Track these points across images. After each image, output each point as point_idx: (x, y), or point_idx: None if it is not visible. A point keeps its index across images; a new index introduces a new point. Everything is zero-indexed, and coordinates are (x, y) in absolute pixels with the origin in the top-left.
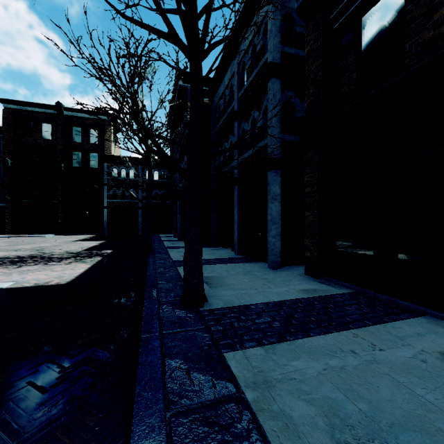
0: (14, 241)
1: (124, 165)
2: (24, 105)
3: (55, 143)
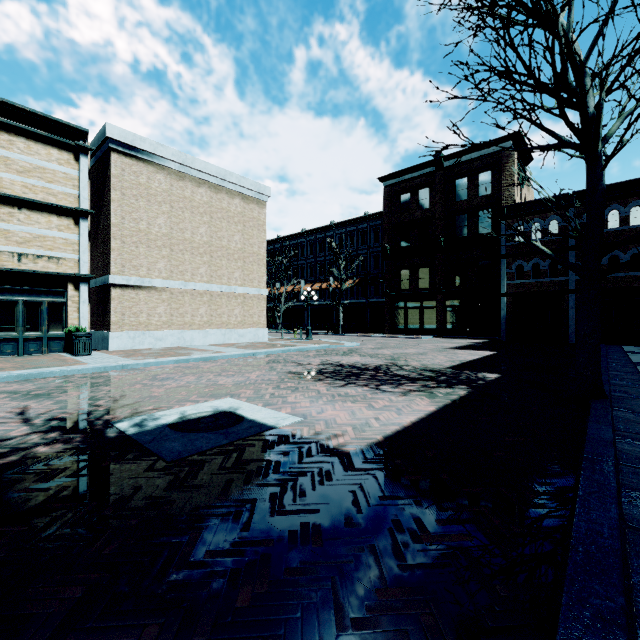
0: (384, 343)
1: (537, 216)
2: (401, 175)
3: (433, 212)
